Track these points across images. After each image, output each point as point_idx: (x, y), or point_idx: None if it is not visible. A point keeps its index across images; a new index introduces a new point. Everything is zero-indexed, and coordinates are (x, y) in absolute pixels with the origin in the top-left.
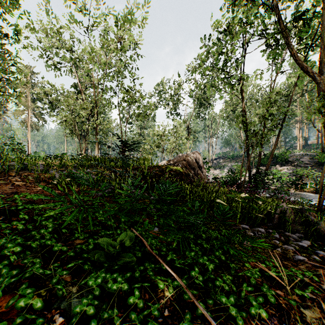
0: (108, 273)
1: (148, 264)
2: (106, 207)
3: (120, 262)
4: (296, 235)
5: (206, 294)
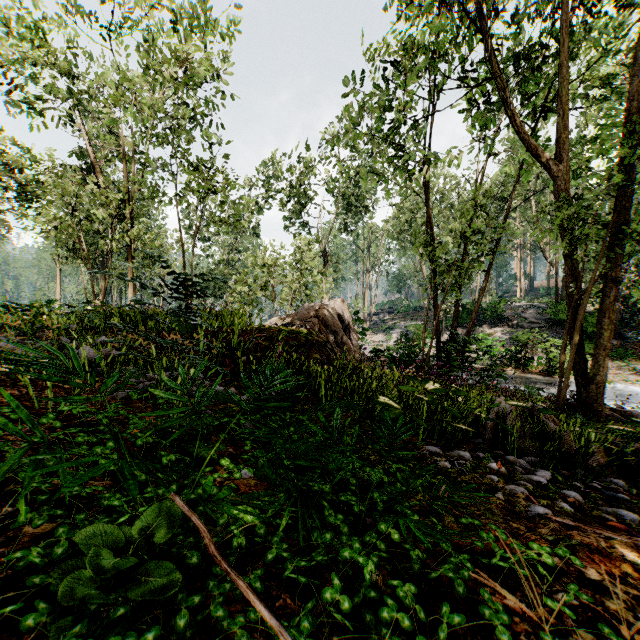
0: (91, 639)
1: (214, 584)
2: (131, 429)
3: (135, 591)
4: (525, 460)
5: (360, 636)
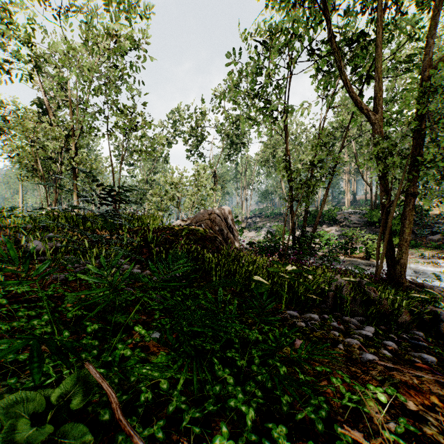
0: None
1: (122, 438)
2: (65, 304)
3: None
4: (356, 319)
5: None
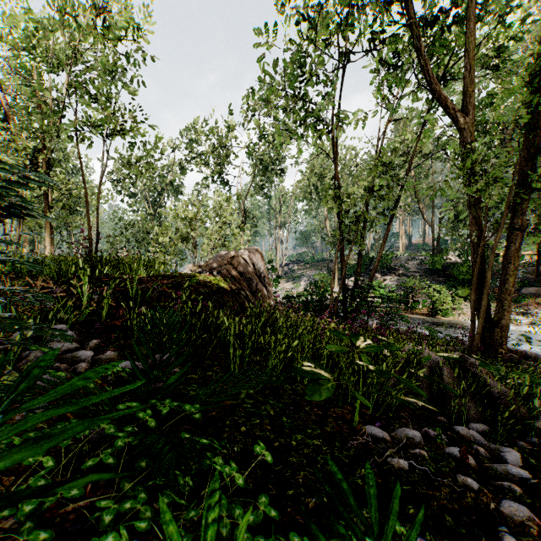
0: None
1: None
2: None
3: None
4: (473, 429)
5: None
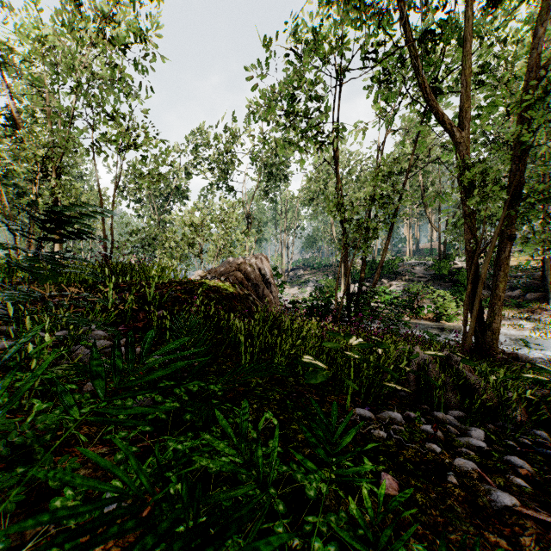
0: None
1: None
2: None
3: None
4: (451, 415)
5: None
